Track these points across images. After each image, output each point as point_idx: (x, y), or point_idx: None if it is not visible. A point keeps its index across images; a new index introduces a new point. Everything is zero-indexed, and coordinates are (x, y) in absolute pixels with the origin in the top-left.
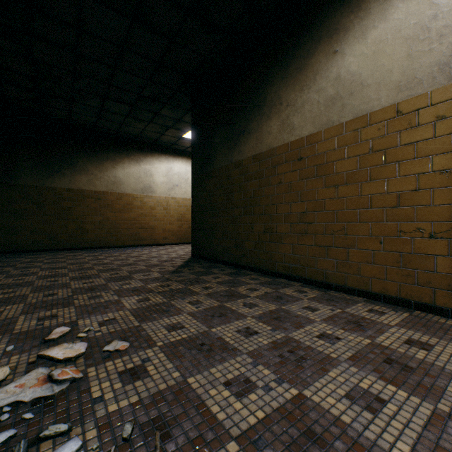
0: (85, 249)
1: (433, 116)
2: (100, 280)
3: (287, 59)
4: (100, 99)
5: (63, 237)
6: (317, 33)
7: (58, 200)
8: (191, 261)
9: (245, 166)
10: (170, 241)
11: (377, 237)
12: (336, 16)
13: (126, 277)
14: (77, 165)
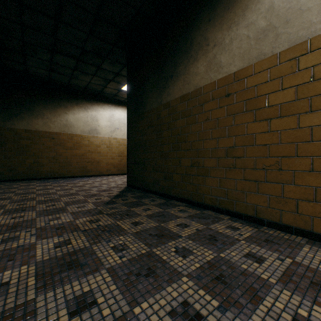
0: (41, 179)
1: None
2: (32, 213)
3: (214, 1)
4: (49, 53)
5: (22, 170)
6: None
7: (18, 139)
8: (126, 191)
9: (173, 106)
10: (112, 172)
11: (320, 173)
12: None
13: (60, 209)
14: (34, 110)
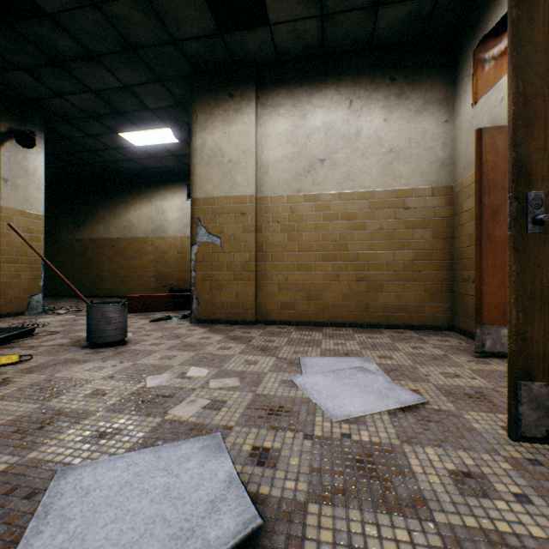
0: None
1: (152, 244)
2: None
3: (108, 201)
4: None
5: None
6: (121, 199)
7: None
8: None
9: (85, 243)
10: None
11: (140, 278)
12: (128, 197)
13: None
14: None
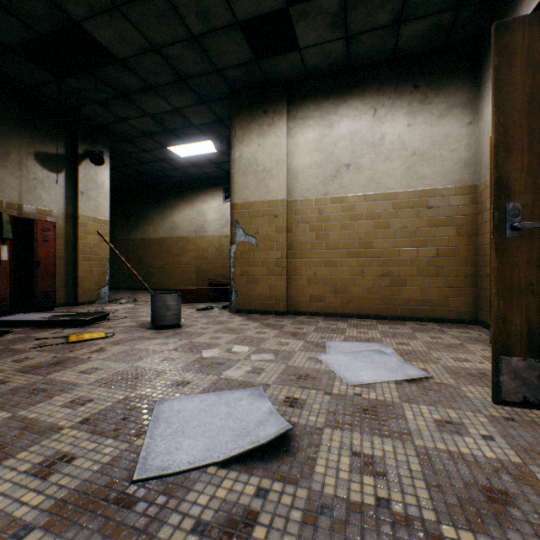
0: None
1: (193, 243)
2: None
3: (157, 205)
4: None
5: None
6: (167, 203)
7: None
8: None
9: (137, 242)
10: None
11: (183, 273)
12: (173, 201)
13: None
14: None
